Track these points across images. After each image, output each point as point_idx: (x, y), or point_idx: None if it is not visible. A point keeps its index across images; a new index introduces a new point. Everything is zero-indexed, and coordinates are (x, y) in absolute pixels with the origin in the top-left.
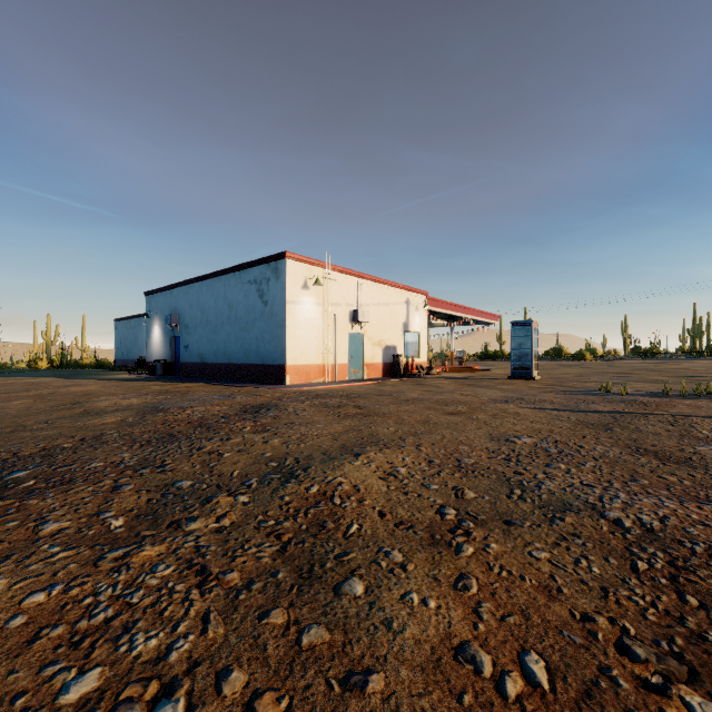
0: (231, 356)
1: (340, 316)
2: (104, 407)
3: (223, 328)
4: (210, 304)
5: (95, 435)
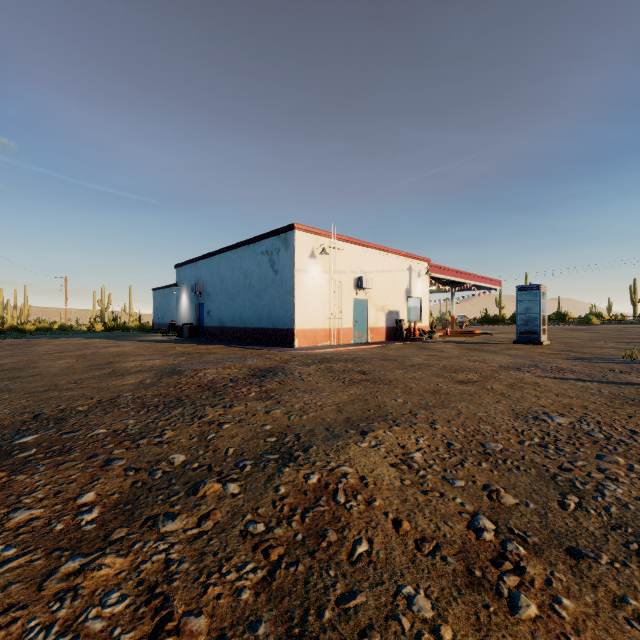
0: (246, 321)
1: (345, 283)
2: (129, 368)
3: (239, 295)
4: (228, 274)
5: (111, 397)
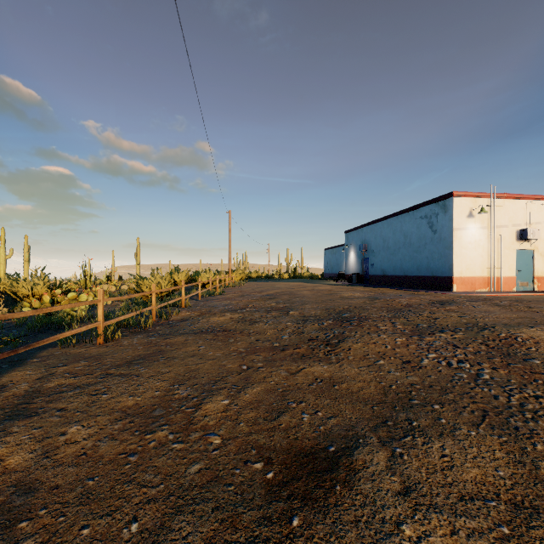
0: (406, 270)
1: (506, 236)
2: (347, 296)
3: (399, 251)
4: (390, 235)
5: (359, 306)
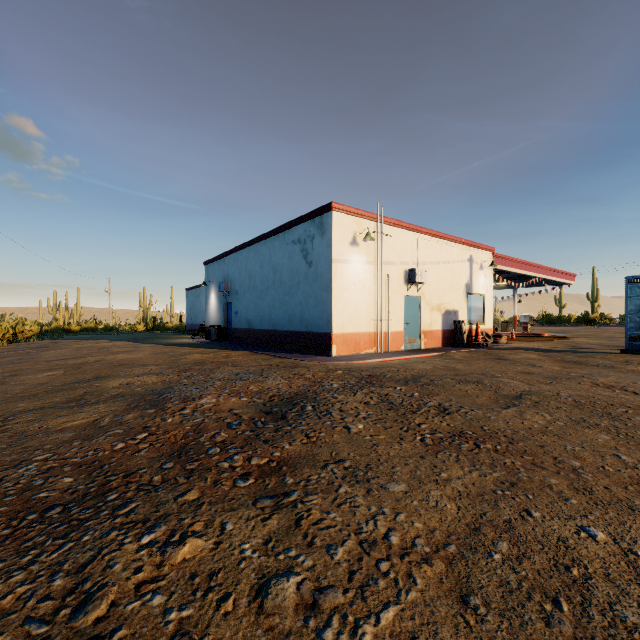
0: (276, 322)
1: (394, 276)
2: (108, 389)
3: (268, 293)
4: (257, 269)
5: (7, 465)
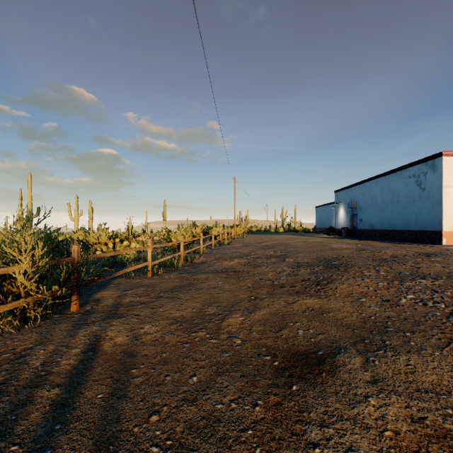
0: (394, 225)
1: None
2: (336, 247)
3: (387, 208)
4: (378, 193)
5: (346, 256)
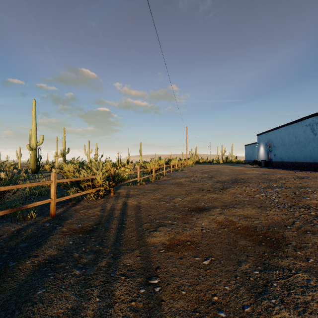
0: (296, 159)
1: None
2: (248, 173)
3: (291, 147)
4: (285, 137)
5: (250, 177)
